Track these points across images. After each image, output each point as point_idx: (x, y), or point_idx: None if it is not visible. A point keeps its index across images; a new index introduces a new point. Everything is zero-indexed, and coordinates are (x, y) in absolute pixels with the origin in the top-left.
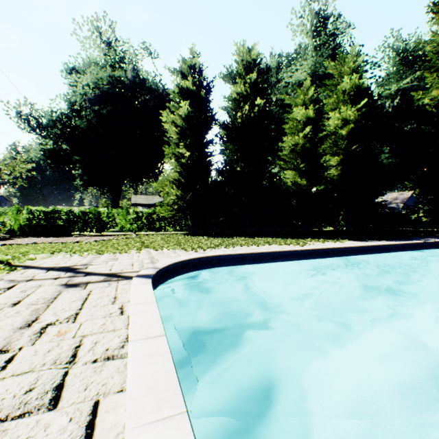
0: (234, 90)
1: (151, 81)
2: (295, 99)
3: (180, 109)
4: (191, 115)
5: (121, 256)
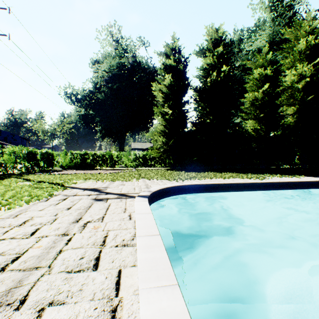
0: (205, 62)
1: (145, 63)
2: (255, 63)
3: (165, 80)
4: (172, 84)
5: (127, 183)
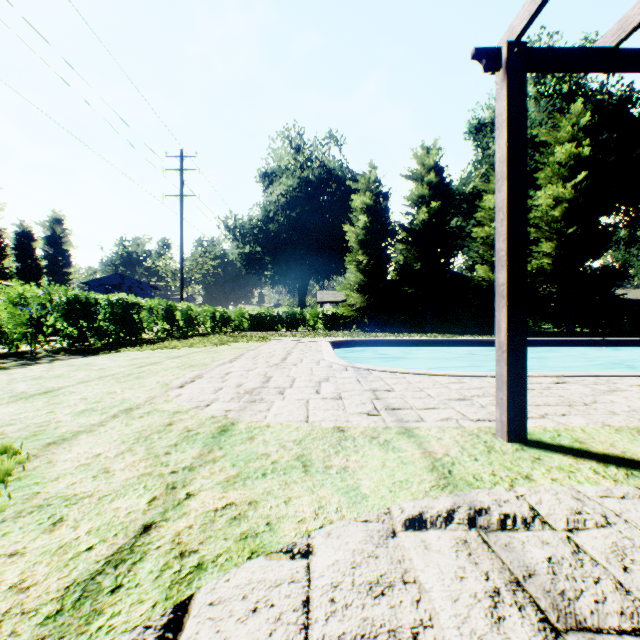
0: (412, 193)
1: (338, 169)
2: (488, 185)
3: (359, 221)
4: (368, 225)
5: (315, 338)
